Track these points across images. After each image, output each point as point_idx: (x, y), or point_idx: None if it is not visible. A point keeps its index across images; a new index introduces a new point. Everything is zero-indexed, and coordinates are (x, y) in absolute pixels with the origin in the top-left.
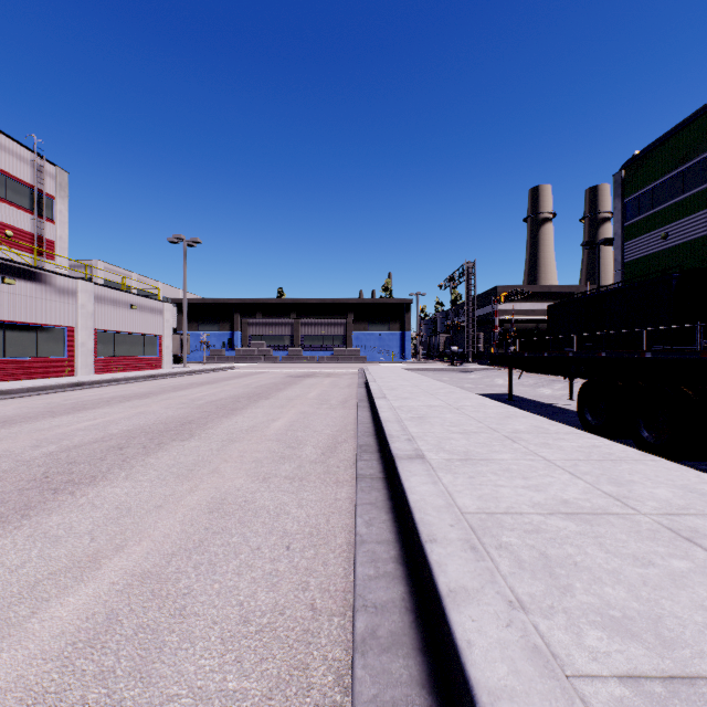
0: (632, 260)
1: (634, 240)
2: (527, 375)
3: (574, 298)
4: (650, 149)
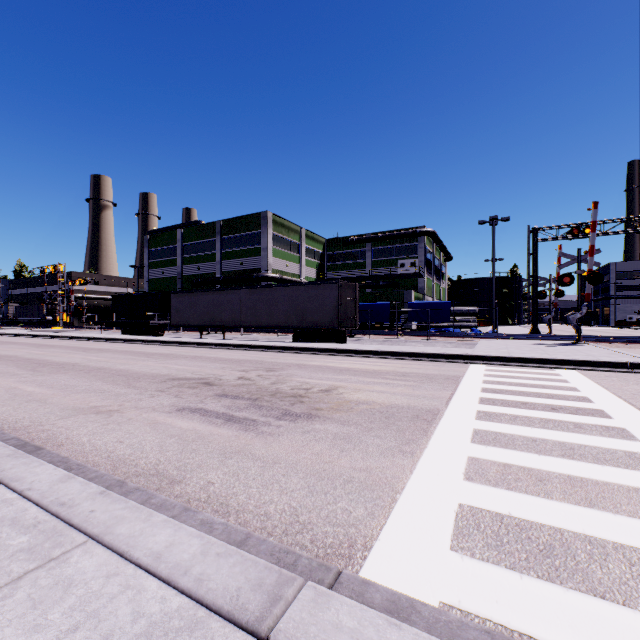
0: (152, 278)
1: (153, 269)
2: (103, 331)
3: (126, 295)
4: (158, 233)
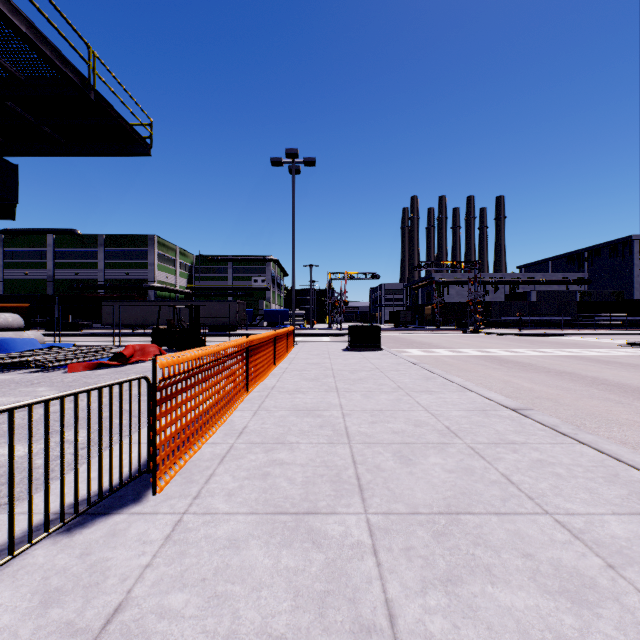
0: (10, 278)
1: (11, 270)
2: None
3: None
4: (20, 234)
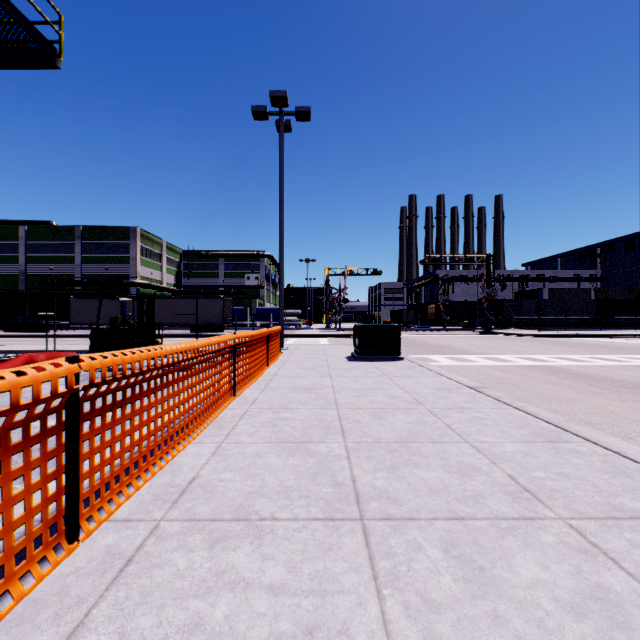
0: None
1: None
2: None
3: None
4: None
